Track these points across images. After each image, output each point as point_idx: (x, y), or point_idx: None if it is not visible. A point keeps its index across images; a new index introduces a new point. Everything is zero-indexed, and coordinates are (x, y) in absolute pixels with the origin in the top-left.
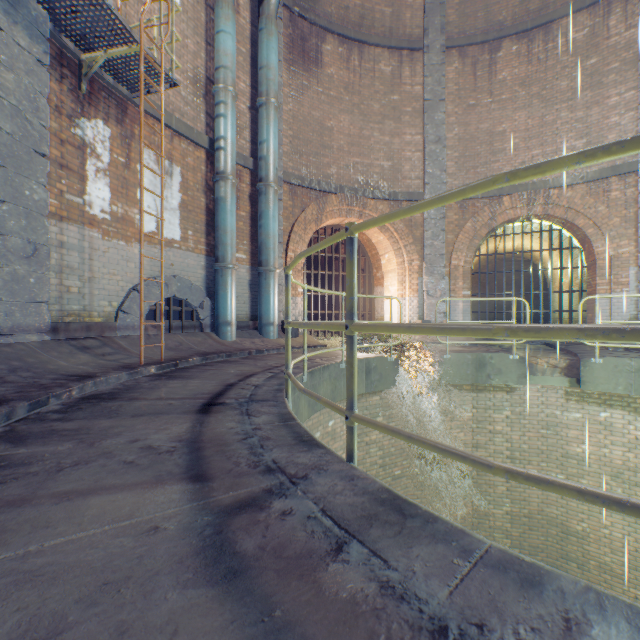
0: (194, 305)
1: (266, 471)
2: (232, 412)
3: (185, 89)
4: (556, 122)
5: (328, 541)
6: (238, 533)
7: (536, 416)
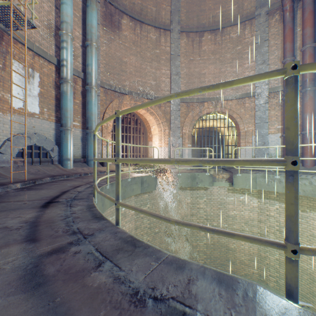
0: (48, 149)
1: (72, 233)
2: (61, 206)
3: (42, 30)
4: (225, 72)
5: (95, 263)
6: (47, 265)
7: (216, 200)
